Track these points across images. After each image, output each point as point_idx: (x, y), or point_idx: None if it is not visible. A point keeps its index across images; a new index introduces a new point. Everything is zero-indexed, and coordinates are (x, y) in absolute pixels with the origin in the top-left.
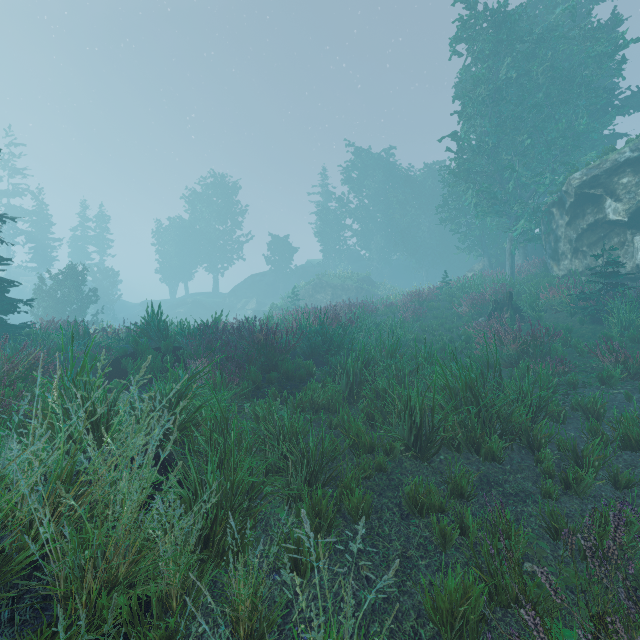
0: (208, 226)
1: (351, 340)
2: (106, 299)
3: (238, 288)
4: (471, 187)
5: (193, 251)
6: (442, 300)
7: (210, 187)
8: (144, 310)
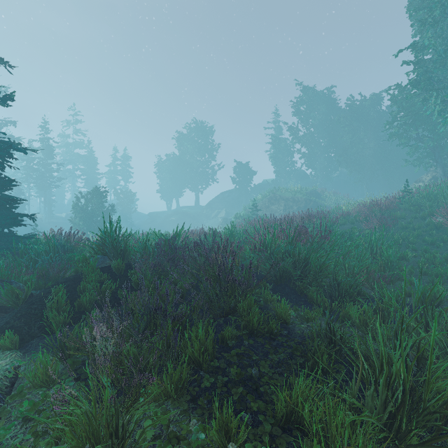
0: (192, 158)
1: (327, 260)
2: (126, 211)
3: (212, 202)
4: (433, 95)
5: (182, 177)
6: (403, 209)
7: (193, 131)
8: (150, 218)
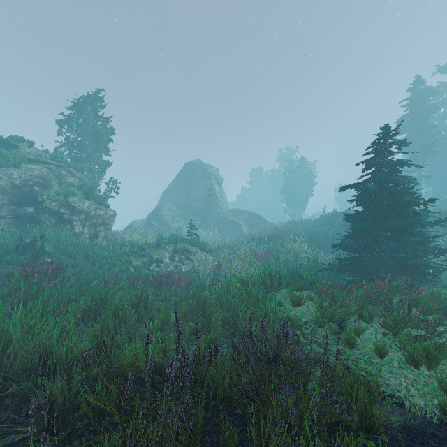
0: None
1: None
2: None
3: None
4: None
5: None
6: None
7: None
8: None
